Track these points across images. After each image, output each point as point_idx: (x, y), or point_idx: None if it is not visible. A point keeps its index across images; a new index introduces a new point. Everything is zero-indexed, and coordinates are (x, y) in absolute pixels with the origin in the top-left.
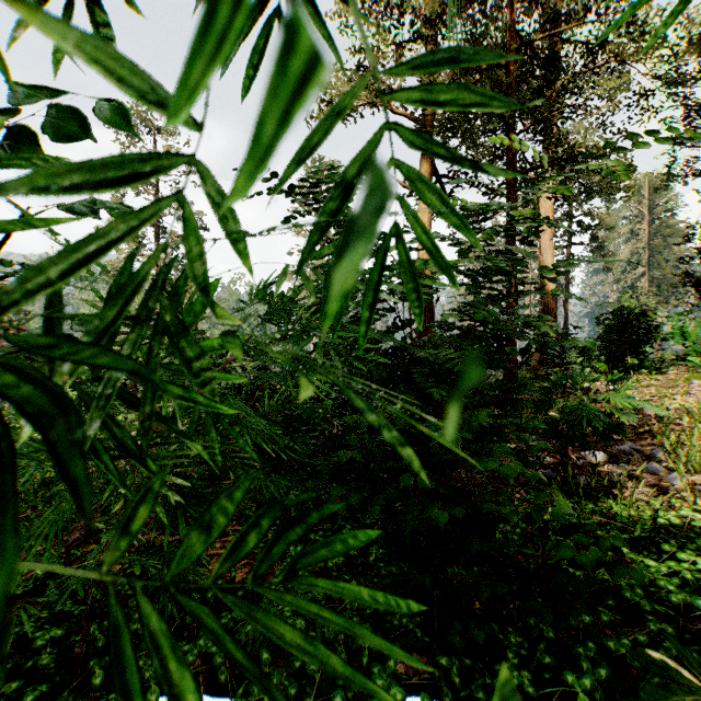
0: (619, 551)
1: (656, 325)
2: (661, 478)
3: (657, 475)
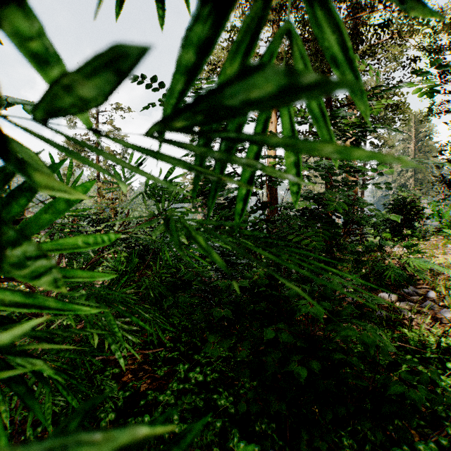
0: (430, 378)
1: (423, 209)
2: (435, 312)
3: (432, 310)
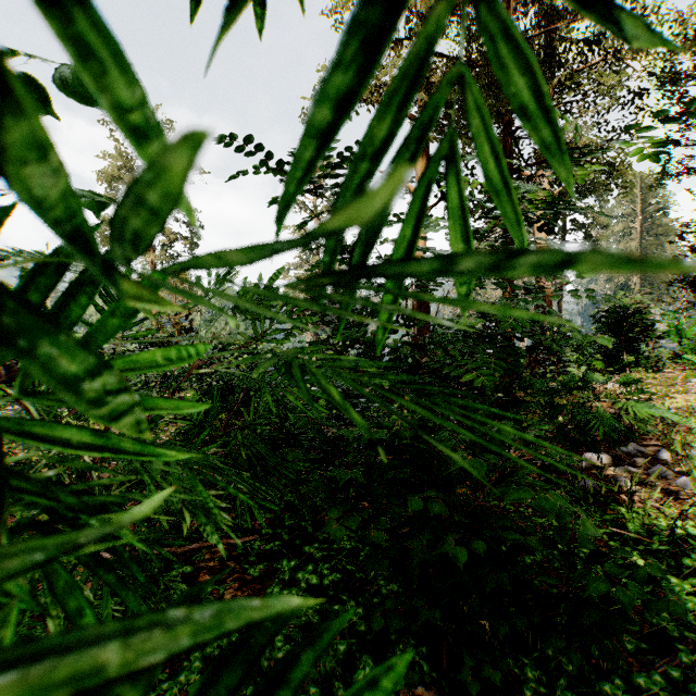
0: (653, 579)
1: (653, 323)
2: (669, 481)
3: (665, 479)
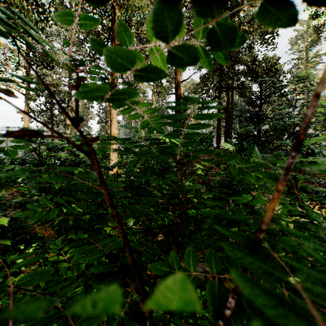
0: None
1: None
2: None
3: None
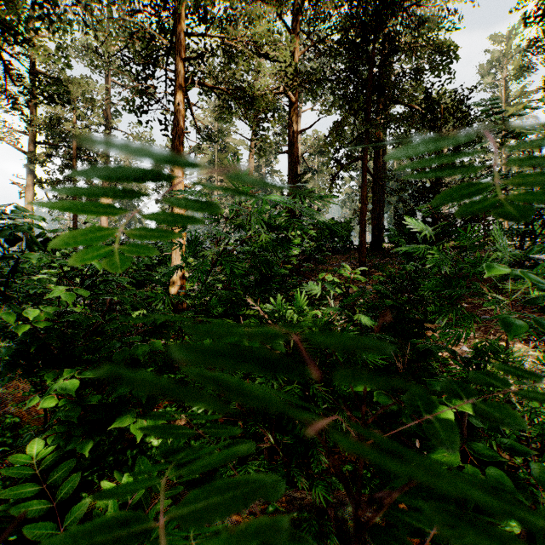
0: None
1: None
2: None
3: None
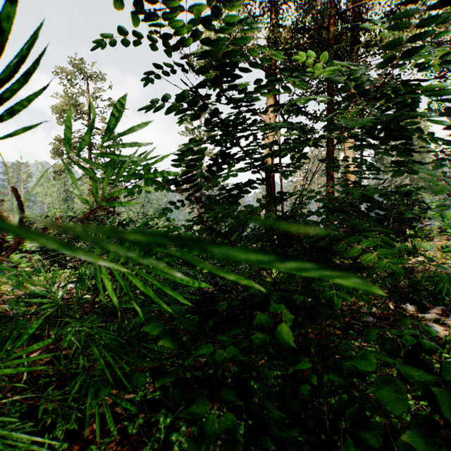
0: None
1: None
2: None
3: None
